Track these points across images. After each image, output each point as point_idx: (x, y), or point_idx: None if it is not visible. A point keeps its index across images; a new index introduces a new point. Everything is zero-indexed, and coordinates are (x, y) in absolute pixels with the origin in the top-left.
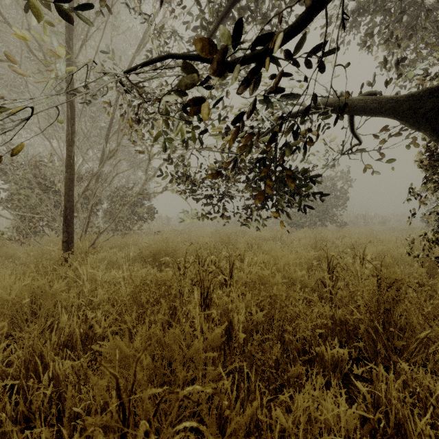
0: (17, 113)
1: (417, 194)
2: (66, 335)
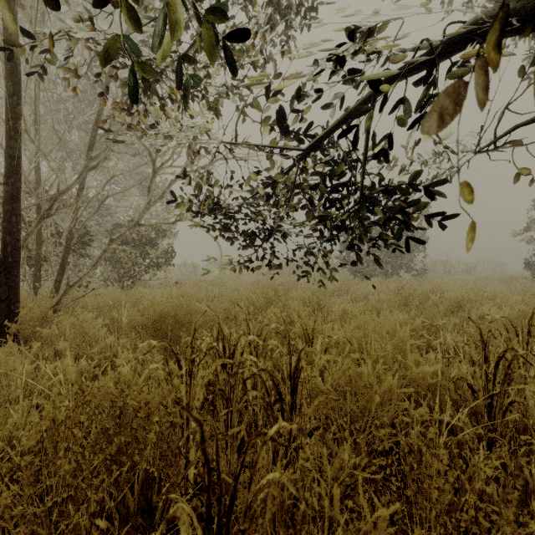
0: None
1: None
2: None
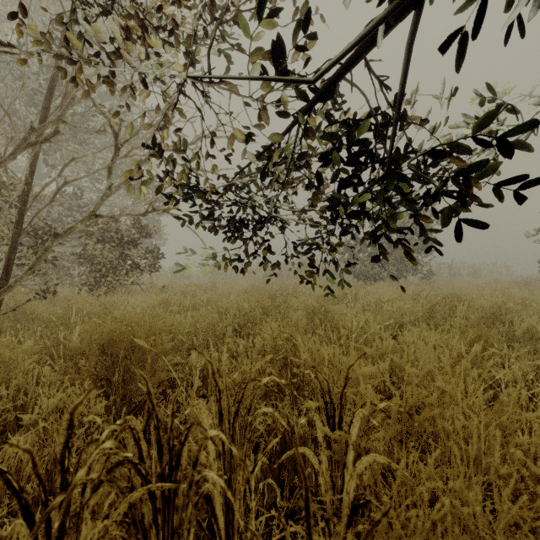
0: None
1: None
2: None
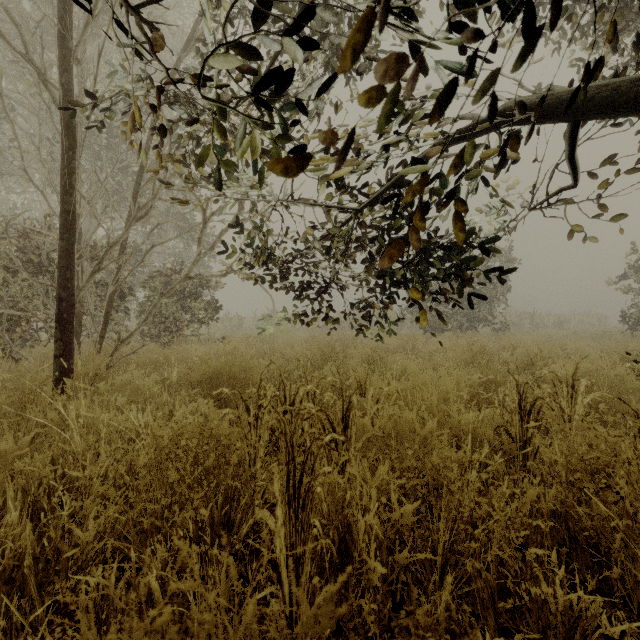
0: None
1: None
2: (9, 556)
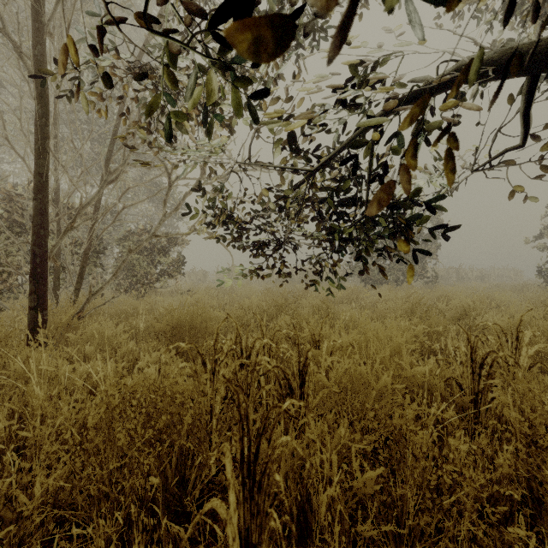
0: None
1: None
2: None
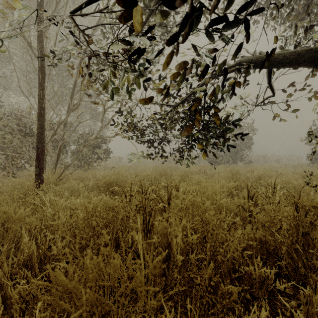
0: (5, 77)
1: (315, 137)
2: (26, 255)
